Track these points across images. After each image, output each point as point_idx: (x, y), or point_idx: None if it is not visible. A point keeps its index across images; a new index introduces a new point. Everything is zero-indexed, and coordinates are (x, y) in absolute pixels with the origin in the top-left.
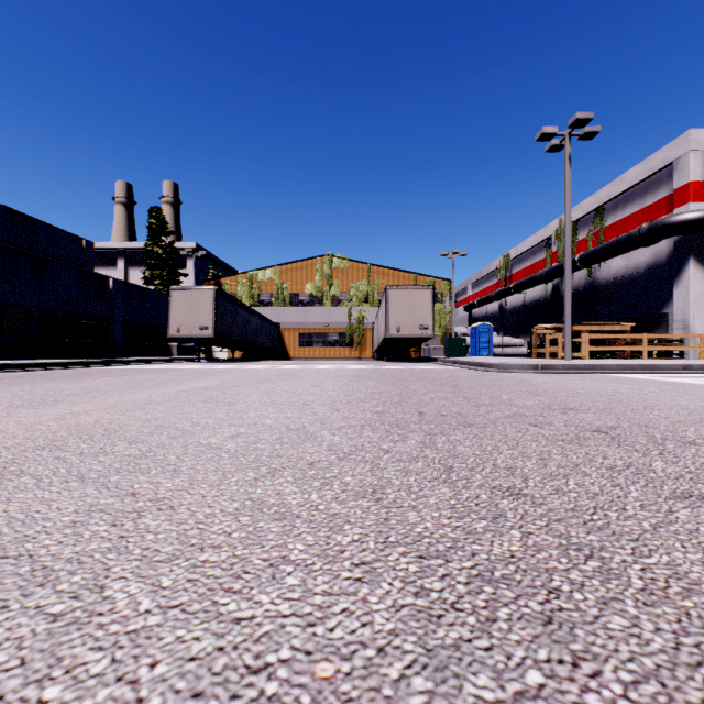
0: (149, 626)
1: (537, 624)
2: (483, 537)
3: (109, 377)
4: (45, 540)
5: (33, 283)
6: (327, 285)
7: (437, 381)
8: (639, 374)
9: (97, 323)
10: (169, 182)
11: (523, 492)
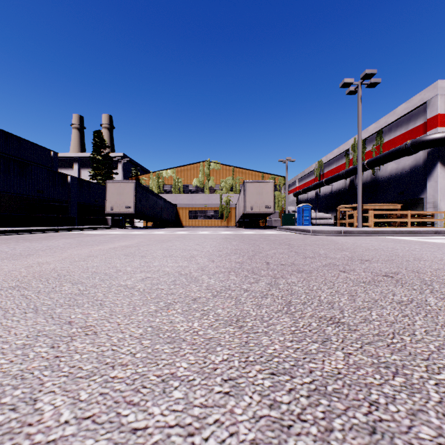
0: (65, 436)
1: (364, 434)
2: (316, 357)
3: (66, 239)
4: (1, 359)
5: (19, 178)
6: (206, 180)
7: (277, 241)
8: (406, 237)
9: (60, 204)
10: (107, 114)
11: (341, 321)
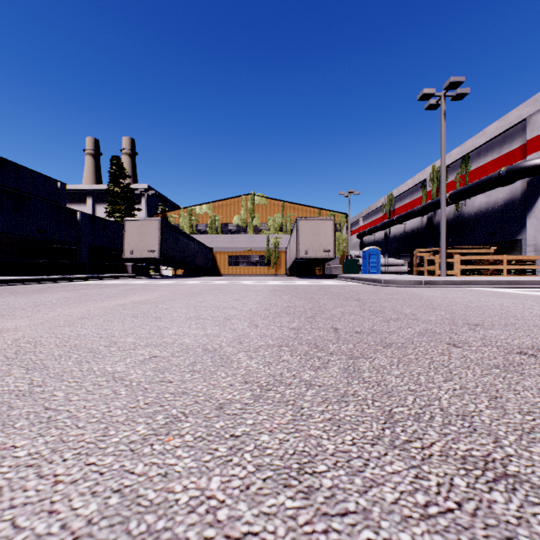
0: None
1: None
2: None
3: (66, 292)
4: None
5: (14, 215)
6: (250, 217)
7: (341, 295)
8: (507, 288)
9: (66, 247)
10: (128, 137)
11: (510, 470)
